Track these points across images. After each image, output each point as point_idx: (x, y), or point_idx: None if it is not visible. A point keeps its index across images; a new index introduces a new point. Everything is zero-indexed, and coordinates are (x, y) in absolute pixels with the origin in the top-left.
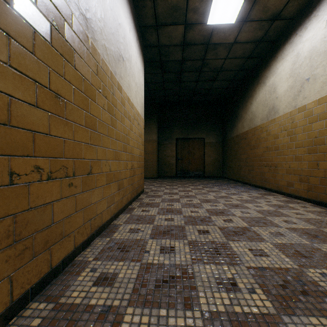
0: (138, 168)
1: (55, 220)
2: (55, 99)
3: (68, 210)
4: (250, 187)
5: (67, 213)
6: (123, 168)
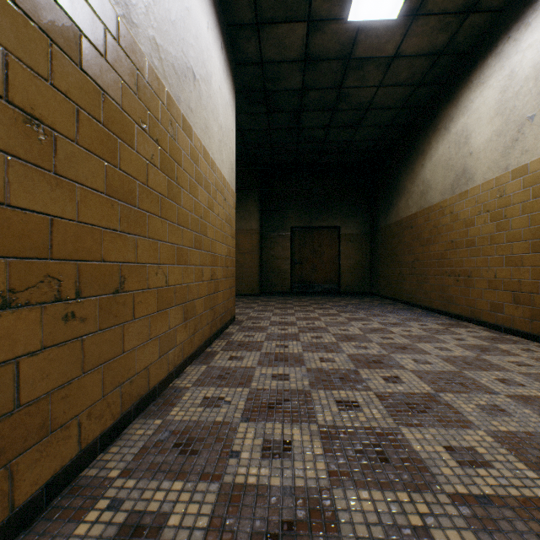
0: (224, 278)
1: (26, 398)
2: (25, 126)
3: (63, 372)
4: (421, 312)
5: (60, 378)
6: (195, 280)
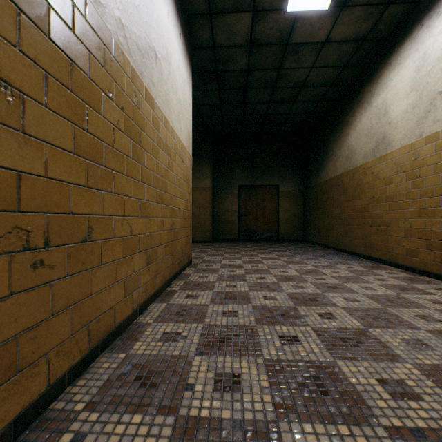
0: (182, 228)
1: None
2: None
3: (32, 315)
4: (347, 256)
5: (29, 321)
6: (157, 229)
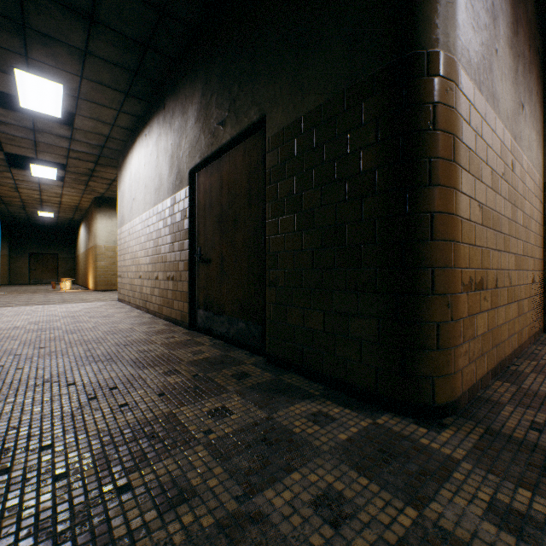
0: None
1: None
2: None
3: None
4: (75, 285)
5: None
6: None
